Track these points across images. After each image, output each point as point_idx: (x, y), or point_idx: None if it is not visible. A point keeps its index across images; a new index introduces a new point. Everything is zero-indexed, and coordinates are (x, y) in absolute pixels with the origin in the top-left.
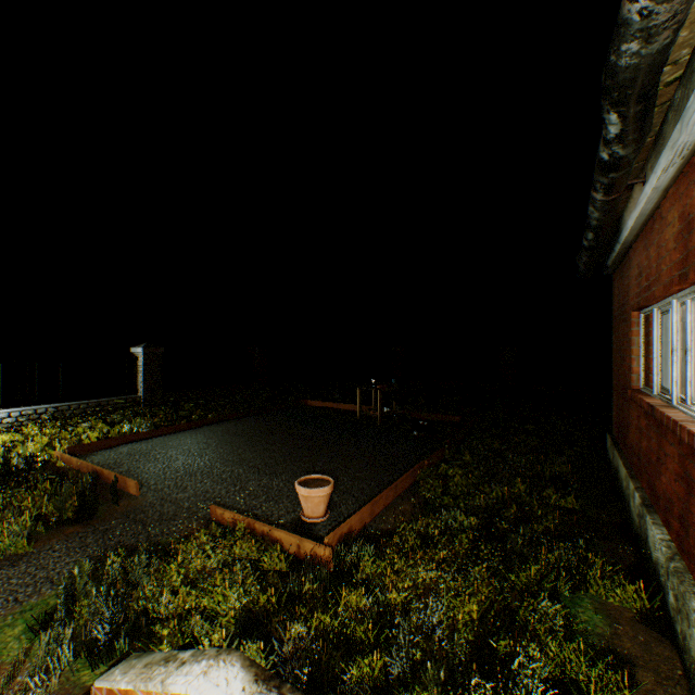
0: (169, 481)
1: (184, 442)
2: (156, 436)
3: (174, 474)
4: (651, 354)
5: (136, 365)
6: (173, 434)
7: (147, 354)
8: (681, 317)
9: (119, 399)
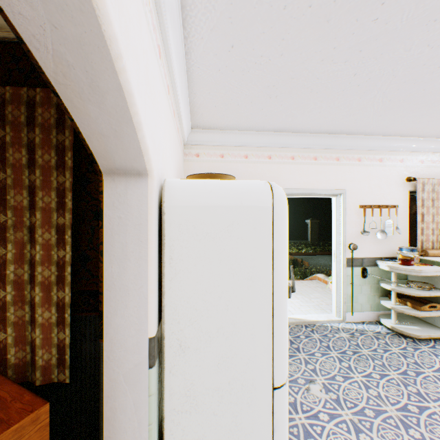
0: (317, 265)
1: (324, 257)
2: (314, 254)
3: (319, 264)
4: None
5: (307, 227)
6: (320, 255)
7: (311, 223)
8: None
9: (300, 241)
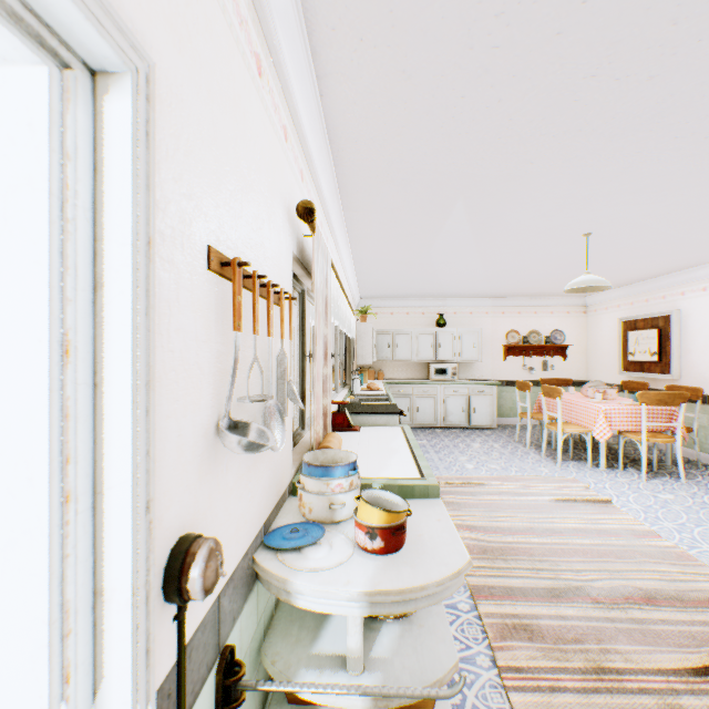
0: None
1: None
2: None
3: None
4: (348, 359)
5: None
6: None
7: None
8: (335, 334)
9: None
